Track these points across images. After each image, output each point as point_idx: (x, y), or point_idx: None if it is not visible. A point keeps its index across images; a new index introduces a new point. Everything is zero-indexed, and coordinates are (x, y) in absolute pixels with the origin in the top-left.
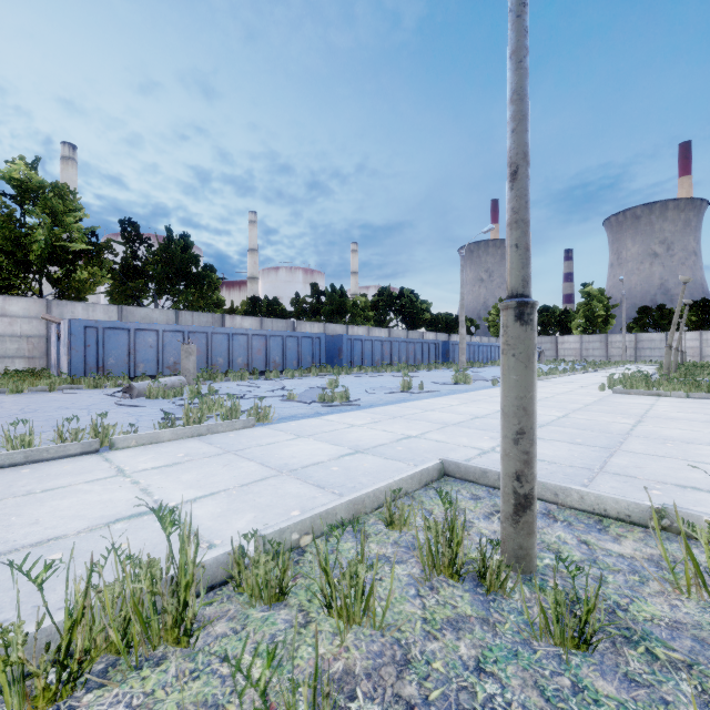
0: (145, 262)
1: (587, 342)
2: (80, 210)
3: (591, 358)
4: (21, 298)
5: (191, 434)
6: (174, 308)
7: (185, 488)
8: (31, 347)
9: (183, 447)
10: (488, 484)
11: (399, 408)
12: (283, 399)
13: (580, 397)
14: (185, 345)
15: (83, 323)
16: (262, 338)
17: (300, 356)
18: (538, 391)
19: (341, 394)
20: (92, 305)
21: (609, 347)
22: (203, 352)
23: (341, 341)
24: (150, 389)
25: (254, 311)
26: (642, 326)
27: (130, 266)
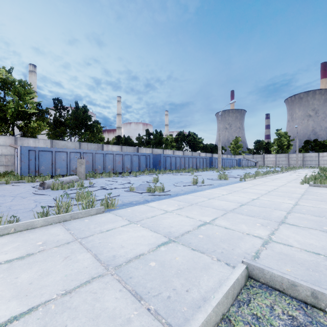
0: (66, 119)
1: (279, 157)
2: (32, 93)
3: (281, 165)
4: (2, 136)
5: (58, 220)
6: (79, 141)
7: (10, 298)
8: (7, 160)
9: (46, 234)
10: (298, 297)
11: (193, 197)
12: (127, 190)
13: (294, 189)
14: (79, 159)
15: (28, 148)
16: (120, 156)
17: (139, 165)
18: (266, 184)
19: (159, 187)
20: (37, 139)
21: (290, 160)
22: (90, 163)
23: (160, 157)
24: (53, 184)
25: (118, 142)
26: (306, 150)
27: (58, 121)
